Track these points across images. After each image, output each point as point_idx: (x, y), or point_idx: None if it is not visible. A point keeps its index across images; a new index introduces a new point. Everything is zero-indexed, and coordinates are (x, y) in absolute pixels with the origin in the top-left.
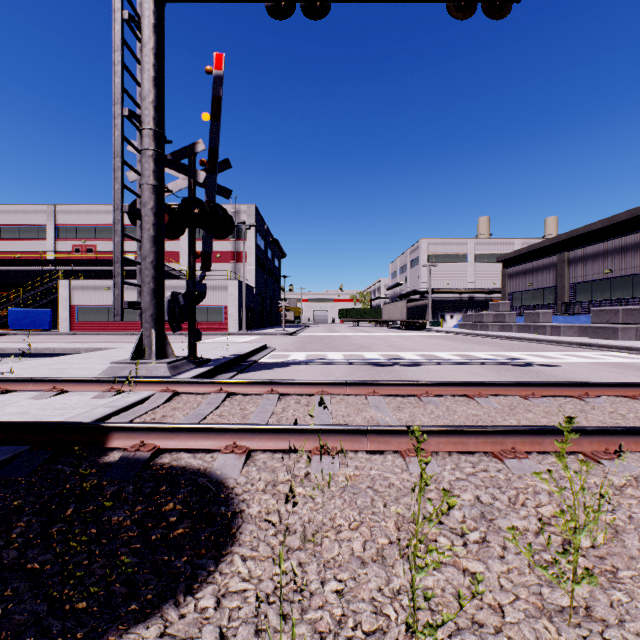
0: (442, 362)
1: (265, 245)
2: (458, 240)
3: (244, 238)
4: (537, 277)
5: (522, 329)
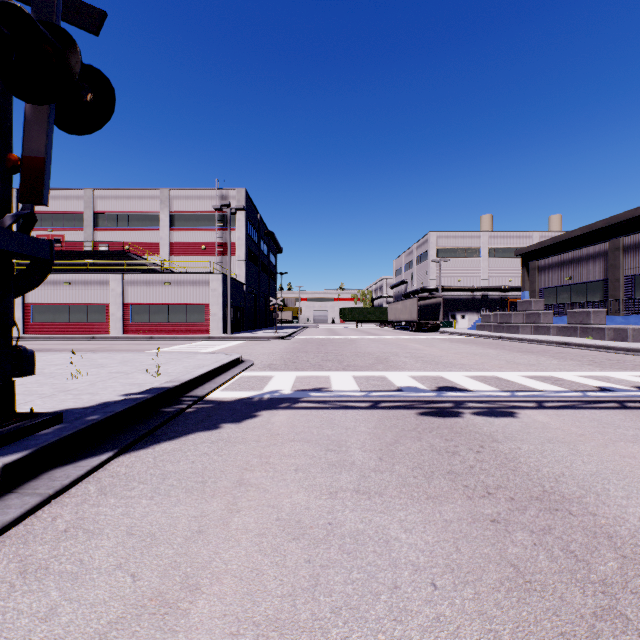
0: (542, 400)
1: (258, 237)
2: (470, 233)
3: (229, 223)
4: (578, 269)
5: (564, 332)
